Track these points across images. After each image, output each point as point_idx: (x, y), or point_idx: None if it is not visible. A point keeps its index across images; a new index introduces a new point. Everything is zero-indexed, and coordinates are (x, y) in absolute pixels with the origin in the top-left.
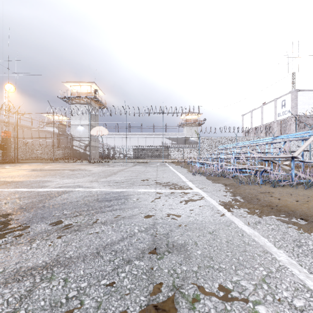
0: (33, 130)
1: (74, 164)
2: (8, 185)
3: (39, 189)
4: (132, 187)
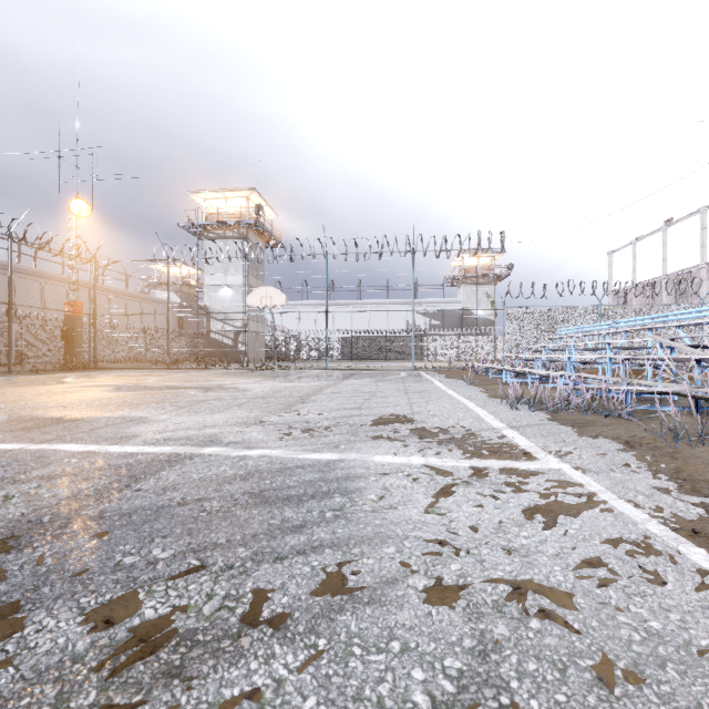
0: (129, 299)
1: (211, 373)
2: (45, 430)
3: (112, 445)
4: (355, 445)
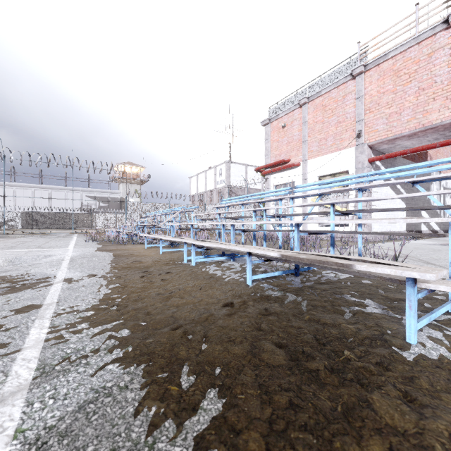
0: None
1: None
2: None
3: None
4: (8, 249)
